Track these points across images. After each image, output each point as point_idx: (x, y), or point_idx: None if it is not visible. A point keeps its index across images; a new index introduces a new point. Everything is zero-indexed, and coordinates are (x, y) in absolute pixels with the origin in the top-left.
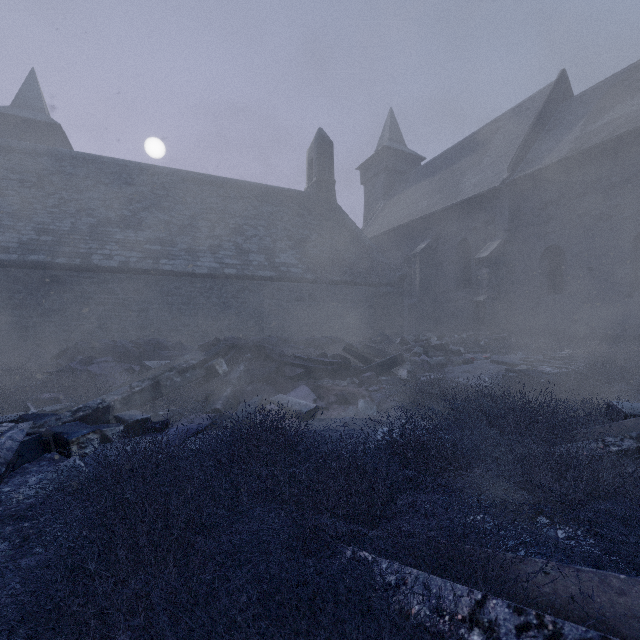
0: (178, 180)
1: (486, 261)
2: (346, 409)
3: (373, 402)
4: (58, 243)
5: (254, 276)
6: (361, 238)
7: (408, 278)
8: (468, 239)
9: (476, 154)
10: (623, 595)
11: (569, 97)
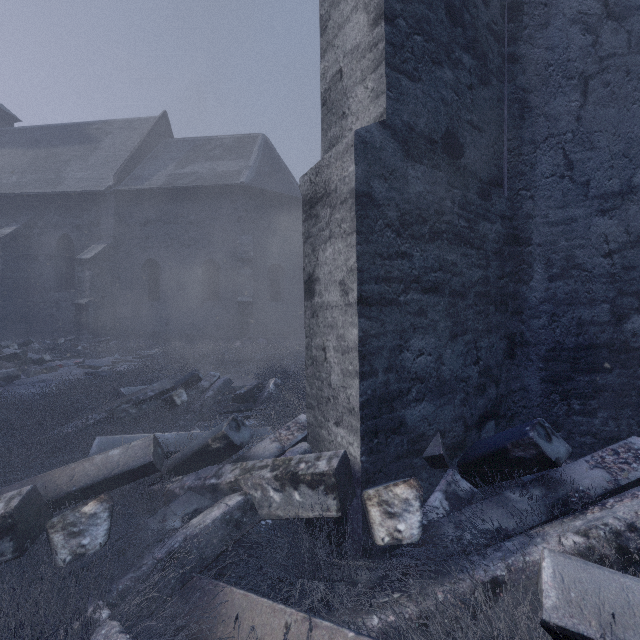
0: None
1: (89, 263)
2: None
3: None
4: None
5: None
6: None
7: None
8: (71, 236)
9: (84, 147)
10: None
11: (170, 137)
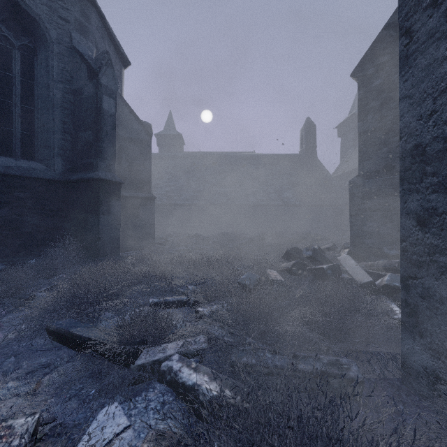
0: (236, 159)
1: None
2: None
3: None
4: (200, 196)
5: (272, 204)
6: (330, 179)
7: None
8: None
9: None
10: None
11: None
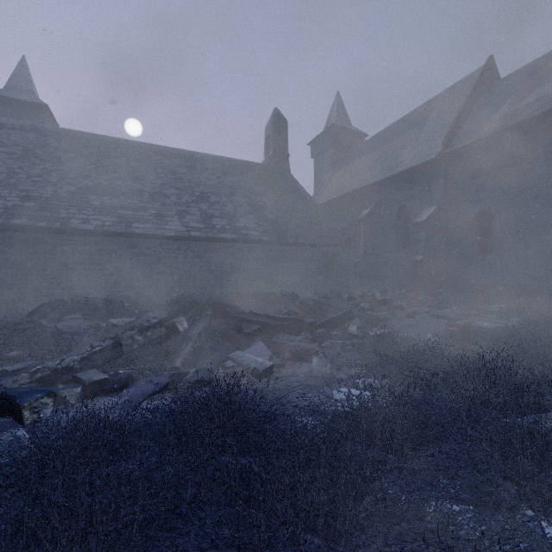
0: (150, 153)
1: (423, 225)
2: (301, 366)
3: (327, 359)
4: (40, 208)
5: (217, 238)
6: (312, 204)
7: (353, 240)
8: (407, 205)
9: (413, 130)
10: None
11: (496, 80)
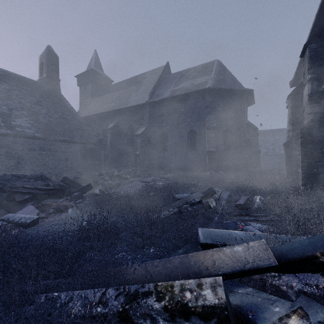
0: None
1: (140, 136)
2: (60, 215)
3: (77, 209)
4: None
5: None
6: (77, 116)
7: (104, 141)
8: (132, 125)
9: (136, 86)
10: (157, 267)
11: (170, 73)
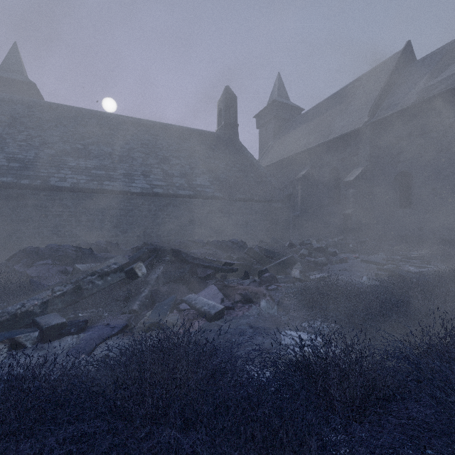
0: (120, 123)
1: (352, 183)
2: (250, 308)
3: (274, 302)
4: (23, 168)
5: (176, 194)
6: (257, 166)
7: (292, 197)
8: (338, 167)
9: (343, 104)
10: None
11: (413, 61)
